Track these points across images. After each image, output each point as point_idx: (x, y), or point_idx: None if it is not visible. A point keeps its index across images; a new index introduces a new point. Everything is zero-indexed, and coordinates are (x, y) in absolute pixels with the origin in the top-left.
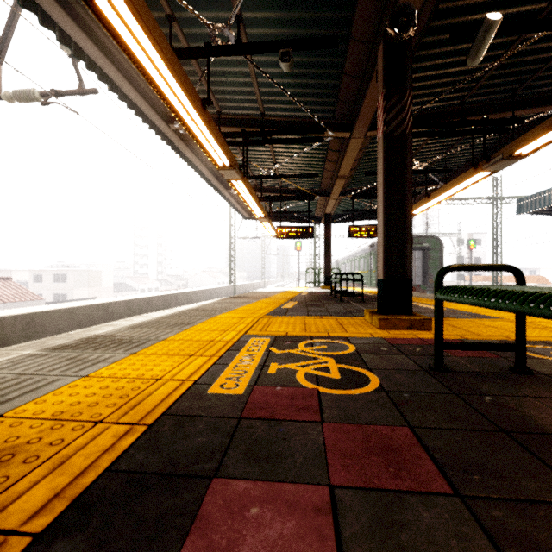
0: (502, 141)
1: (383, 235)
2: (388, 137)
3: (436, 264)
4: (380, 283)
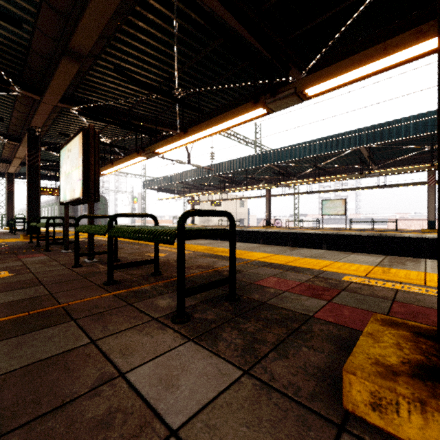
0: (114, 160)
1: (27, 204)
2: (31, 166)
3: (104, 212)
4: (27, 223)
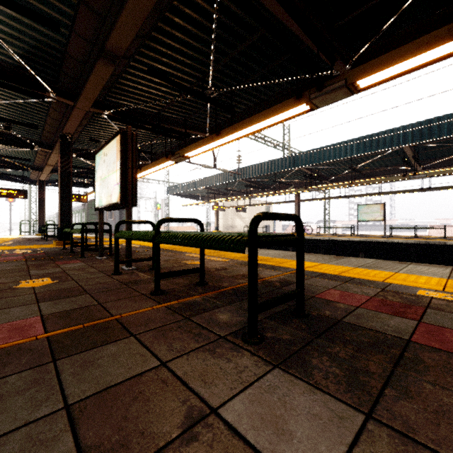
0: (140, 165)
1: (60, 210)
2: (63, 172)
3: None
4: (59, 229)
